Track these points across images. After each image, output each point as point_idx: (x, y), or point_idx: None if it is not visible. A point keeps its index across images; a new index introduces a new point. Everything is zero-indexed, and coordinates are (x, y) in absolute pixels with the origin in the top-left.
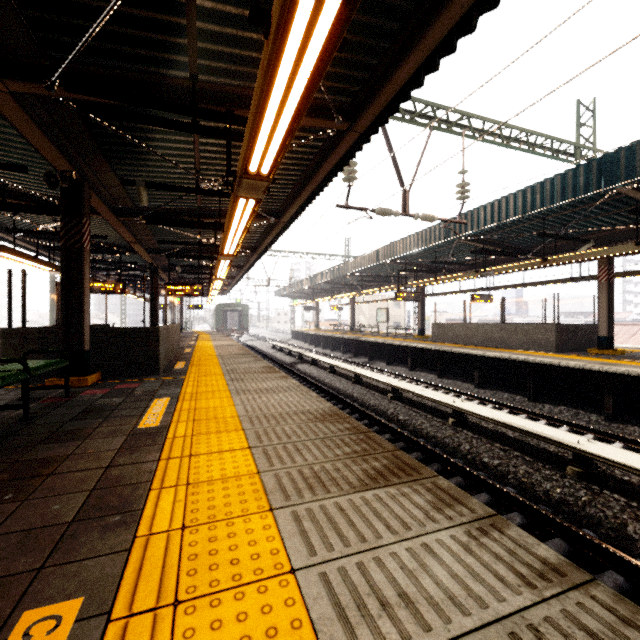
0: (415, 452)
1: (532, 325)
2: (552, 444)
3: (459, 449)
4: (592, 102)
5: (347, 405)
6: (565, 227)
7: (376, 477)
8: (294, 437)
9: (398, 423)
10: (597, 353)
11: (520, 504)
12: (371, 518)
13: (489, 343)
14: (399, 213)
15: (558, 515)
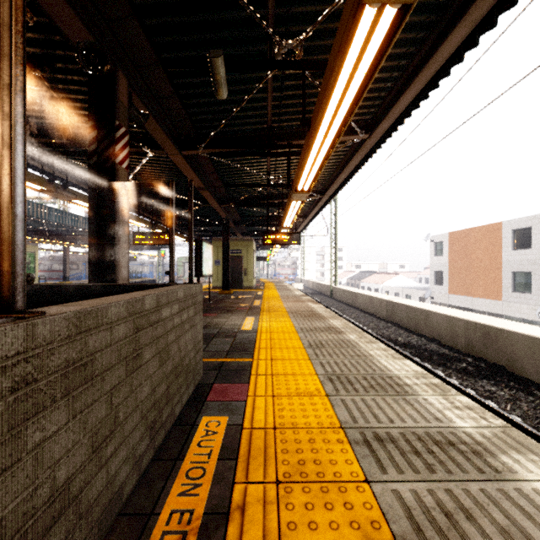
0: None
1: None
2: None
3: None
4: None
5: None
6: None
7: None
8: None
9: None
10: None
11: None
12: None
13: None
14: None
15: None
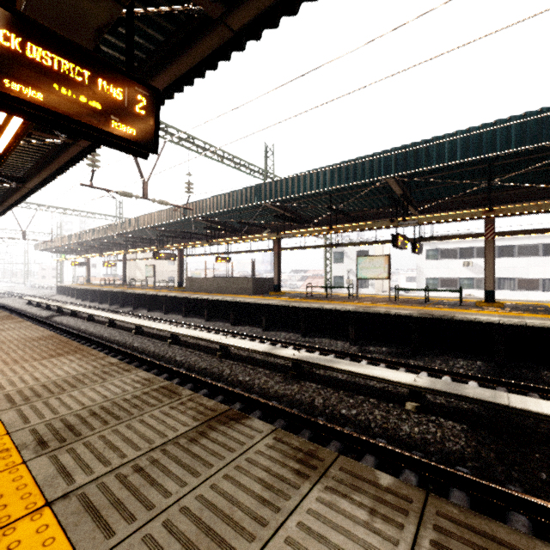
0: (135, 362)
1: (242, 278)
2: (210, 342)
3: (165, 356)
4: (272, 146)
5: (94, 343)
6: (252, 219)
7: (55, 355)
8: (8, 349)
9: (132, 348)
10: (273, 294)
11: (181, 374)
12: (39, 366)
13: (220, 291)
14: (139, 197)
15: (199, 375)
